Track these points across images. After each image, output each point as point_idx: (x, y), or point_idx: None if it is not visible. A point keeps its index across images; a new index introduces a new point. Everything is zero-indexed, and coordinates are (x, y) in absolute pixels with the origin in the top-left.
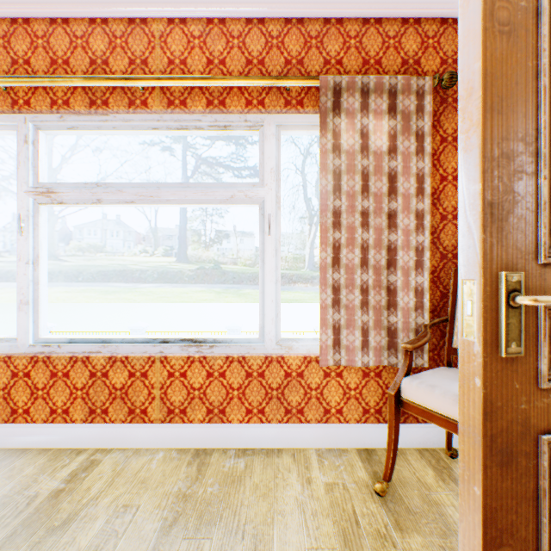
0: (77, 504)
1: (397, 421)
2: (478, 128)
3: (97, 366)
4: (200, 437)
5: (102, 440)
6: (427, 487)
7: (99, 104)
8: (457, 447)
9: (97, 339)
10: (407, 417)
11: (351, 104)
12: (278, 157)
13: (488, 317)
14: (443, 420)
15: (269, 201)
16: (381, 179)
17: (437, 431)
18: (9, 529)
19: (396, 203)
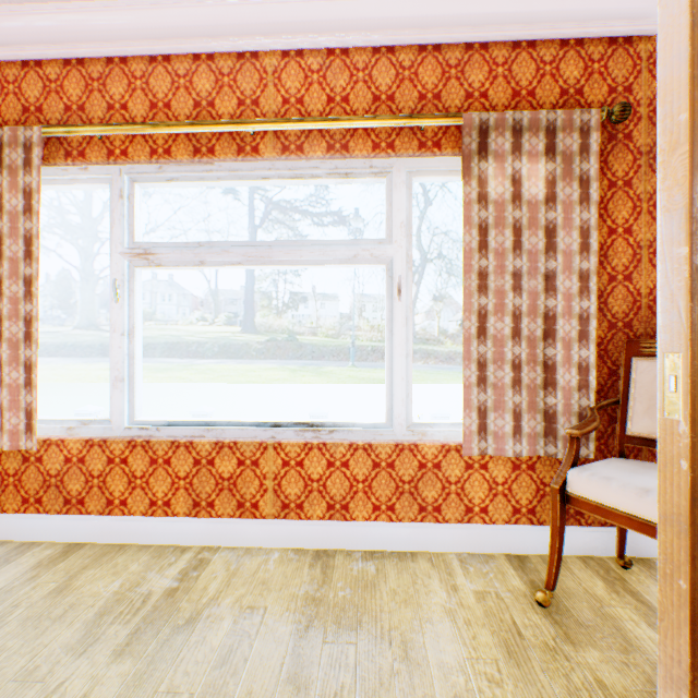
0: (198, 604)
1: (562, 520)
2: (684, 186)
3: (202, 452)
4: (319, 537)
5: (207, 537)
6: (598, 599)
7: (204, 152)
8: (629, 556)
9: (200, 422)
10: (567, 518)
11: (500, 145)
12: (409, 209)
13: (696, 393)
14: (623, 517)
15: (399, 260)
16: (537, 233)
17: (604, 537)
18: (131, 625)
19: (555, 262)
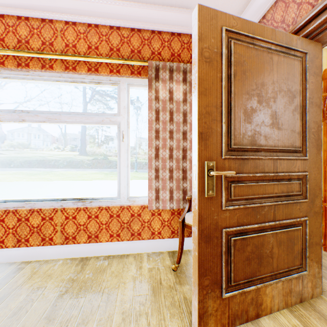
0: (9, 289)
1: (183, 234)
2: (197, 101)
3: (22, 215)
4: (84, 251)
5: (25, 257)
6: None
7: (23, 65)
8: None
9: (22, 200)
10: None
11: (164, 76)
12: (128, 101)
13: (200, 180)
14: None
15: (123, 123)
16: (179, 115)
17: None
18: None
19: (186, 127)
